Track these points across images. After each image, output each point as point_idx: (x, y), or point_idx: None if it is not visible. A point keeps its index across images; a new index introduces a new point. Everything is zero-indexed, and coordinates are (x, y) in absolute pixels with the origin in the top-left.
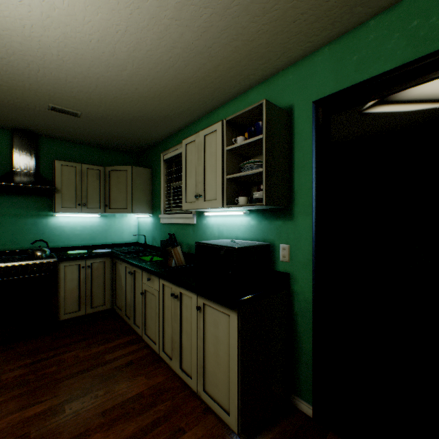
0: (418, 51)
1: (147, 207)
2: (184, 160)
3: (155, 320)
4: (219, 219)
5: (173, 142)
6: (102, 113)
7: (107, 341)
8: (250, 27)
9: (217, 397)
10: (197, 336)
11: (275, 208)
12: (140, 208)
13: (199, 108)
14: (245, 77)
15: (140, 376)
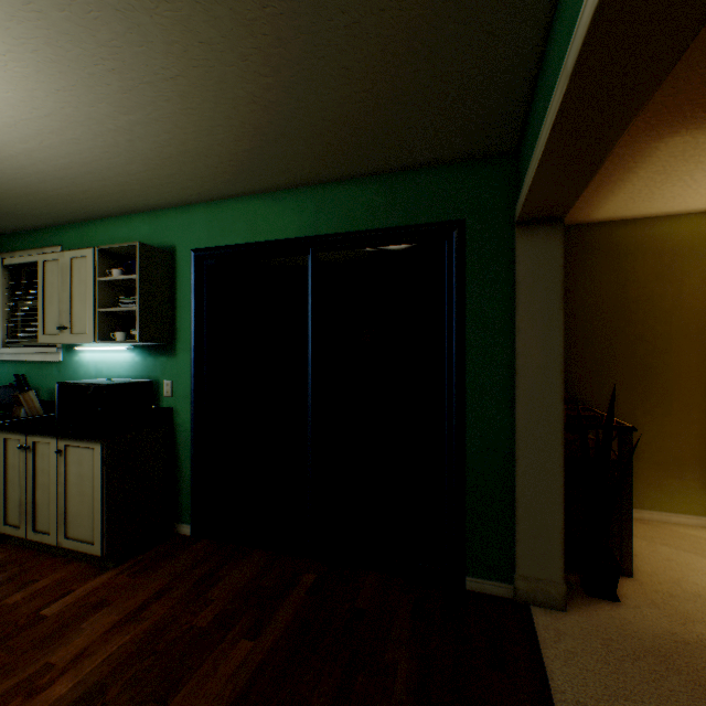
0: (254, 237)
1: None
2: (42, 280)
3: None
4: (97, 355)
5: (24, 243)
6: None
7: None
8: (118, 178)
9: (82, 536)
10: (58, 484)
11: (160, 344)
12: None
13: (67, 215)
14: (125, 205)
15: None
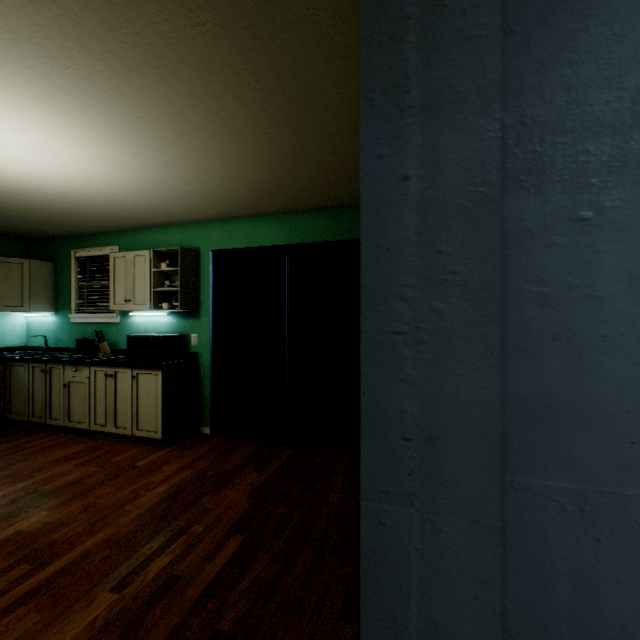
0: (252, 244)
1: (50, 305)
2: (114, 269)
3: (84, 404)
4: (145, 319)
5: (91, 242)
6: (14, 214)
7: (17, 439)
8: (170, 209)
9: (148, 428)
10: (132, 397)
11: (190, 311)
12: (40, 306)
13: (126, 226)
14: (168, 221)
15: (74, 446)
